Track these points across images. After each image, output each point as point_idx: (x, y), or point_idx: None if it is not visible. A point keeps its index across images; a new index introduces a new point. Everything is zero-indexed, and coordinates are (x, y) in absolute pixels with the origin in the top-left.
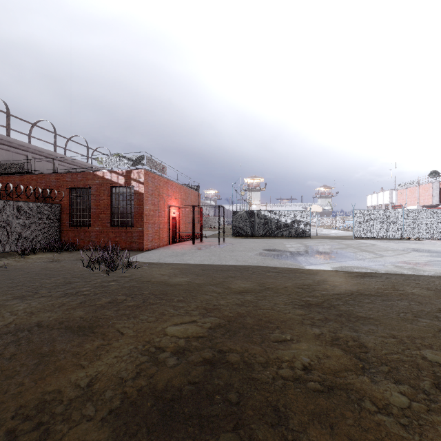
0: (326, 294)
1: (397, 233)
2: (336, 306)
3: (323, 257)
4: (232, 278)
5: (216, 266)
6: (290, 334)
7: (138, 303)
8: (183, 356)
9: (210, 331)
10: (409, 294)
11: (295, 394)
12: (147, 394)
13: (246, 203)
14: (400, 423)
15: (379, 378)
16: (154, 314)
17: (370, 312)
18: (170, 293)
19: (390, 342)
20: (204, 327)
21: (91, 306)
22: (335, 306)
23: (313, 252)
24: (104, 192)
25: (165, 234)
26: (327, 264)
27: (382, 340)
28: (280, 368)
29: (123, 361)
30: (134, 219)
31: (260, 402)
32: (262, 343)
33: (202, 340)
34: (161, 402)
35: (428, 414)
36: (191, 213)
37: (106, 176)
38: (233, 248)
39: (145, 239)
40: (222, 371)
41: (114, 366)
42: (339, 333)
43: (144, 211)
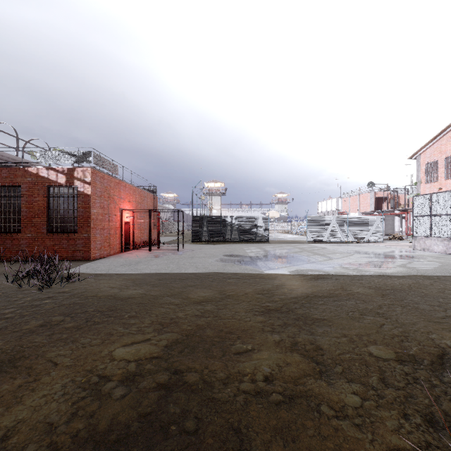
0: (284, 298)
1: (343, 237)
2: (294, 310)
3: (281, 261)
4: (191, 286)
5: (175, 274)
6: (251, 344)
7: (80, 323)
8: (133, 383)
9: (166, 350)
10: (355, 293)
11: (258, 410)
12: (84, 440)
13: (206, 208)
14: (355, 424)
15: (334, 380)
16: (99, 335)
17: (324, 313)
18: (120, 309)
19: (342, 341)
20: (159, 345)
21: (15, 332)
22: (293, 310)
23: (271, 257)
24: (38, 192)
25: (117, 241)
26: (285, 268)
27: (335, 341)
28: (241, 383)
29: (55, 400)
30: (78, 224)
31: (221, 425)
32: (222, 357)
33: (156, 360)
34: (103, 447)
35: (377, 410)
36: (147, 218)
37: (41, 173)
38: (193, 254)
39: (91, 247)
40: (179, 395)
41: (41, 409)
42: (297, 337)
43: (90, 215)
